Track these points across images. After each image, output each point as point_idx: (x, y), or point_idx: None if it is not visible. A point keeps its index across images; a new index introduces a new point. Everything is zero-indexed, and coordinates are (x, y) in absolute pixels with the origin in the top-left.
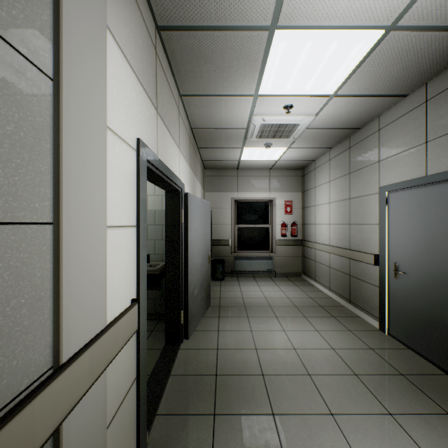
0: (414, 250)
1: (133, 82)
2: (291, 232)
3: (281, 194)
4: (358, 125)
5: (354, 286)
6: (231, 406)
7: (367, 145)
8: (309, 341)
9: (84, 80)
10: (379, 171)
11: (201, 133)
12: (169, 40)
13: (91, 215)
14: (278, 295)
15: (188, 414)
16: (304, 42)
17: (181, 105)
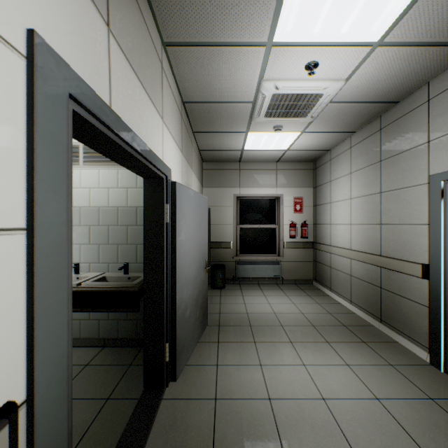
0: None
1: None
2: (301, 233)
3: (289, 190)
4: (397, 97)
5: (388, 302)
6: None
7: (409, 122)
8: (342, 385)
9: None
10: (428, 155)
11: (196, 110)
12: None
13: None
14: (290, 308)
15: None
16: None
17: (166, 61)
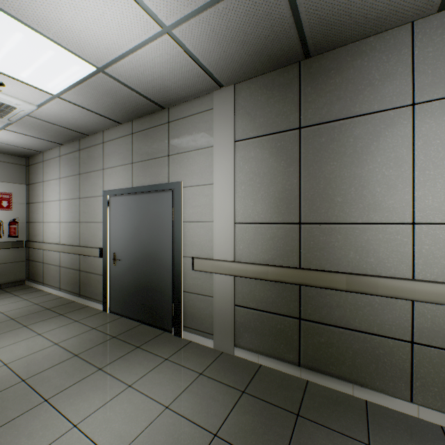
0: (126, 242)
1: None
2: (10, 231)
3: None
4: (87, 132)
5: (84, 280)
6: None
7: (95, 152)
8: (29, 349)
9: None
10: (104, 178)
11: None
12: None
13: None
14: None
15: None
16: (15, 30)
17: None
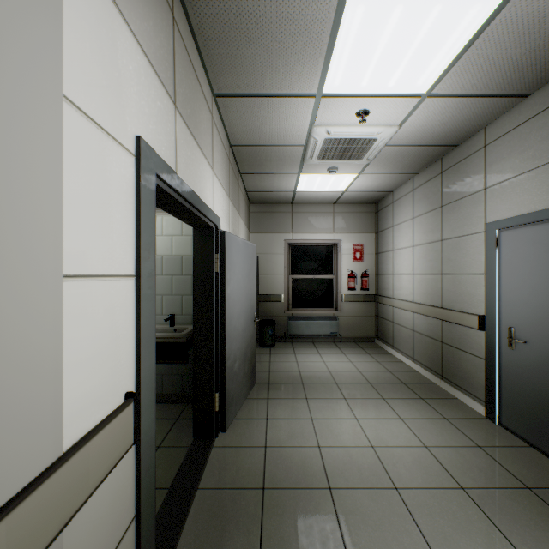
0: (540, 311)
1: (128, 45)
2: (361, 284)
3: (348, 236)
4: (455, 141)
5: (448, 357)
6: (285, 541)
7: (468, 167)
8: (392, 435)
9: None
10: (485, 202)
11: (245, 152)
12: (193, 4)
13: (18, 254)
14: (346, 367)
15: None
16: (392, 6)
17: (216, 110)
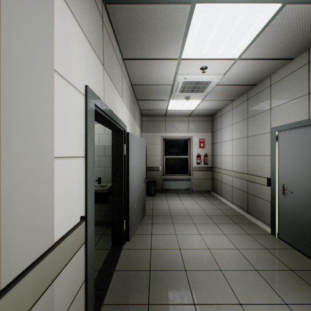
0: (299, 175)
1: (82, 39)
2: (204, 161)
3: (196, 134)
4: (255, 82)
5: (251, 201)
6: (161, 297)
7: (261, 97)
8: (219, 243)
9: (28, 22)
10: (270, 116)
11: (139, 88)
12: (113, 13)
13: (36, 147)
14: (195, 206)
15: (128, 304)
16: (218, 14)
17: (124, 66)
